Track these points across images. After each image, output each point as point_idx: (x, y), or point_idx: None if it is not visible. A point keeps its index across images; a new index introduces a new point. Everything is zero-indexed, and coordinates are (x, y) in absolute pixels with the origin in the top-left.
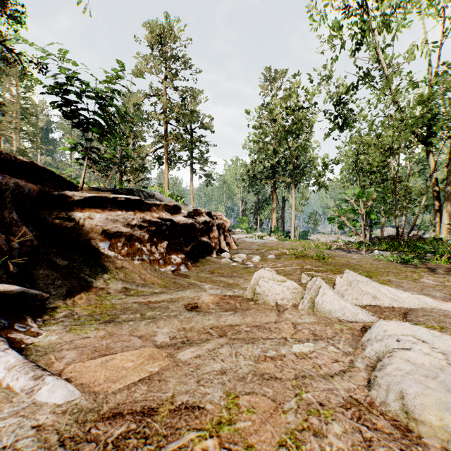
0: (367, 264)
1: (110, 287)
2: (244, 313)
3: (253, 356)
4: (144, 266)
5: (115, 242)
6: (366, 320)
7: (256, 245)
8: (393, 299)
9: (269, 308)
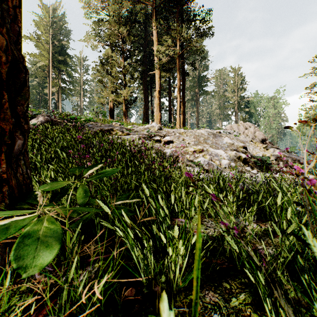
0: None
1: None
2: None
3: None
4: None
5: None
6: None
7: None
8: None
9: None
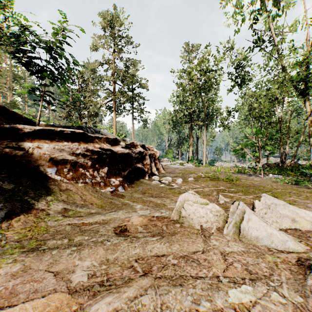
0: (268, 185)
1: (50, 208)
2: (170, 238)
3: (182, 310)
4: (86, 187)
5: (62, 168)
6: (297, 250)
7: (178, 170)
8: (311, 222)
9: (195, 232)
